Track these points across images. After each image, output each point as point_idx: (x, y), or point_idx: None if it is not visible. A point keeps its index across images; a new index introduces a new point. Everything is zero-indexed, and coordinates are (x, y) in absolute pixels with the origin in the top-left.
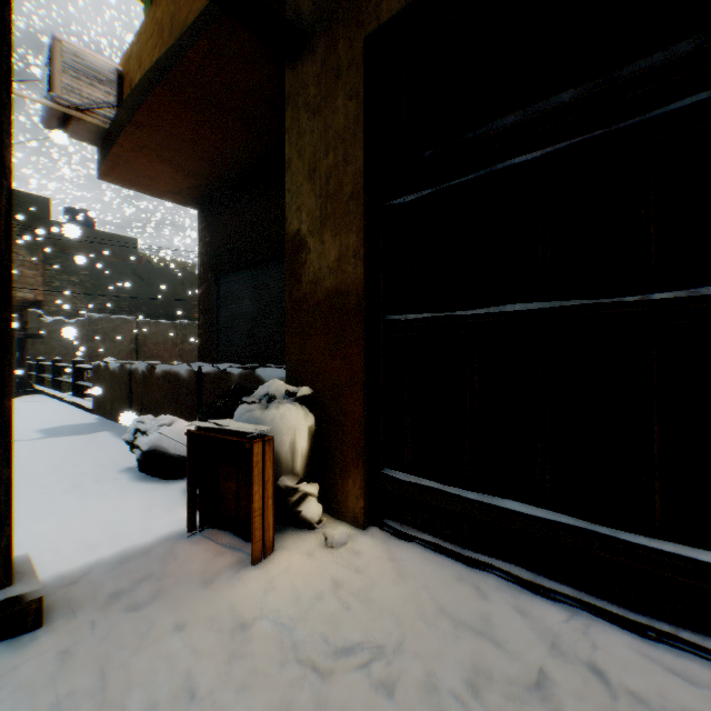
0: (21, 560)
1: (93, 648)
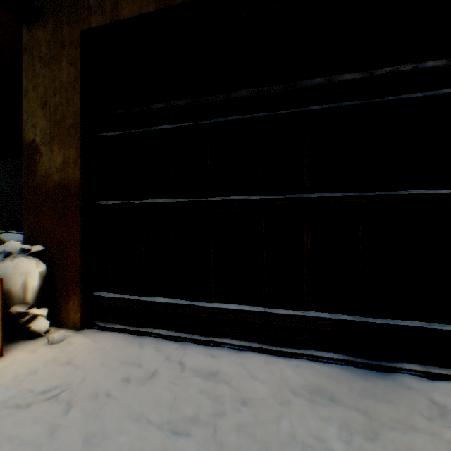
0: None
1: None
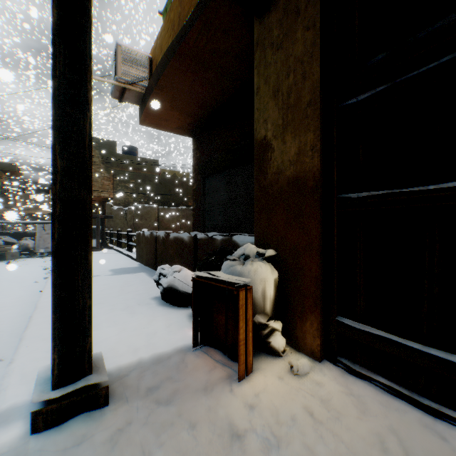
0: (97, 356)
1: (137, 431)
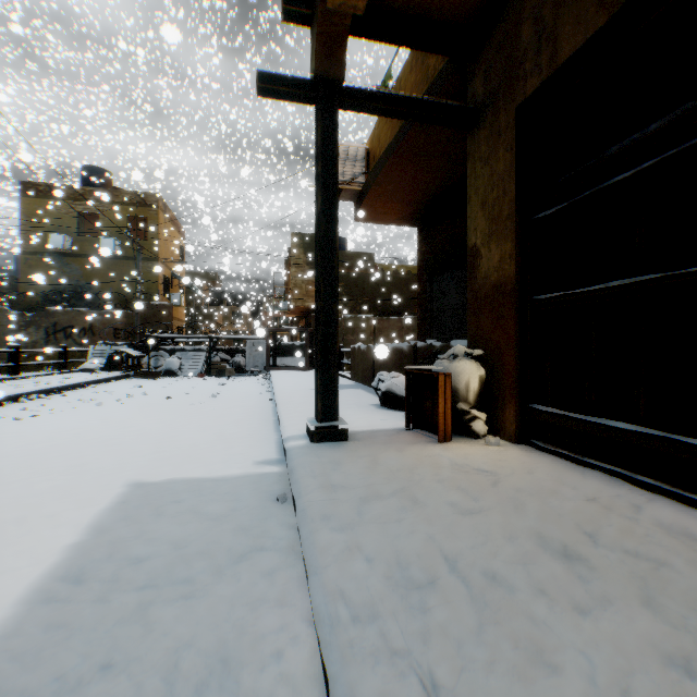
0: (338, 418)
1: (367, 448)
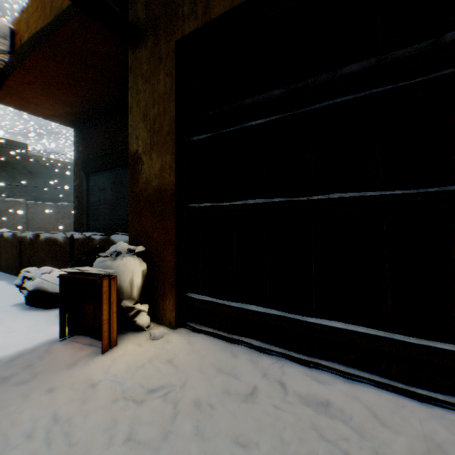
0: None
1: None
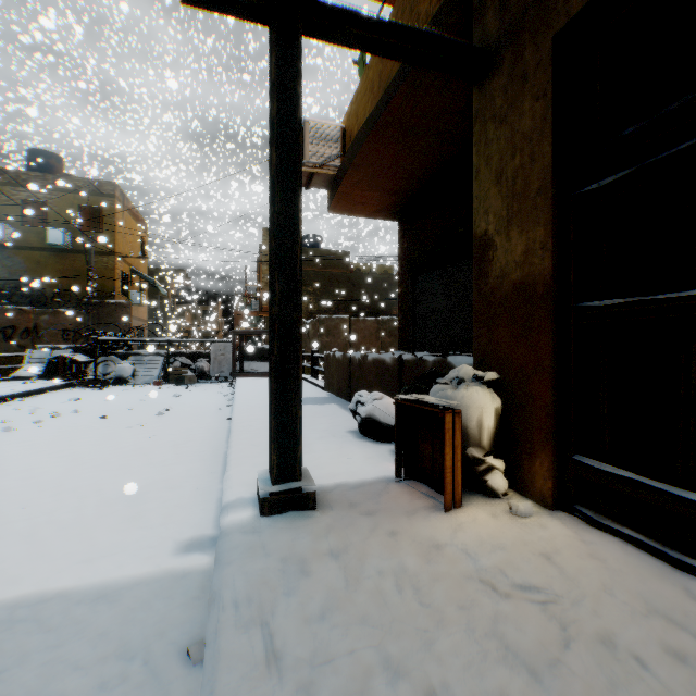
0: (303, 469)
1: (344, 528)
